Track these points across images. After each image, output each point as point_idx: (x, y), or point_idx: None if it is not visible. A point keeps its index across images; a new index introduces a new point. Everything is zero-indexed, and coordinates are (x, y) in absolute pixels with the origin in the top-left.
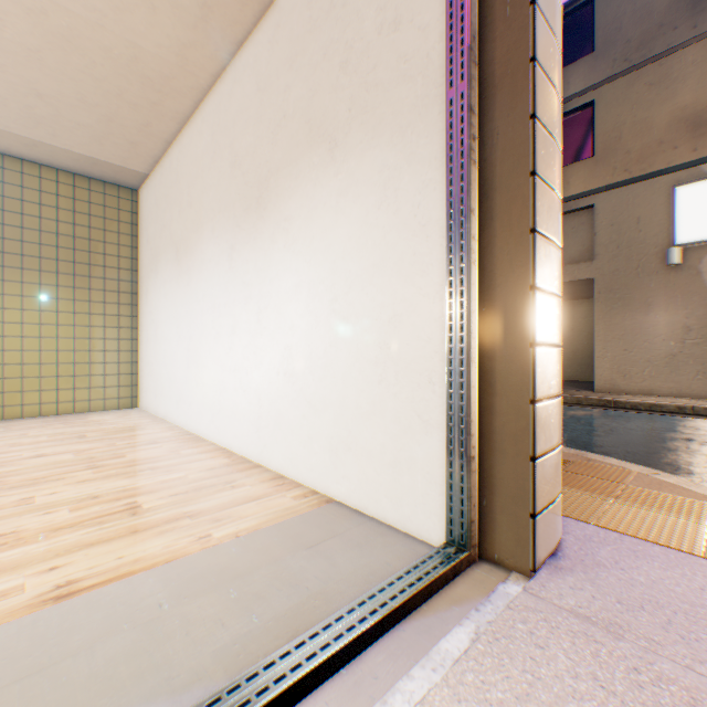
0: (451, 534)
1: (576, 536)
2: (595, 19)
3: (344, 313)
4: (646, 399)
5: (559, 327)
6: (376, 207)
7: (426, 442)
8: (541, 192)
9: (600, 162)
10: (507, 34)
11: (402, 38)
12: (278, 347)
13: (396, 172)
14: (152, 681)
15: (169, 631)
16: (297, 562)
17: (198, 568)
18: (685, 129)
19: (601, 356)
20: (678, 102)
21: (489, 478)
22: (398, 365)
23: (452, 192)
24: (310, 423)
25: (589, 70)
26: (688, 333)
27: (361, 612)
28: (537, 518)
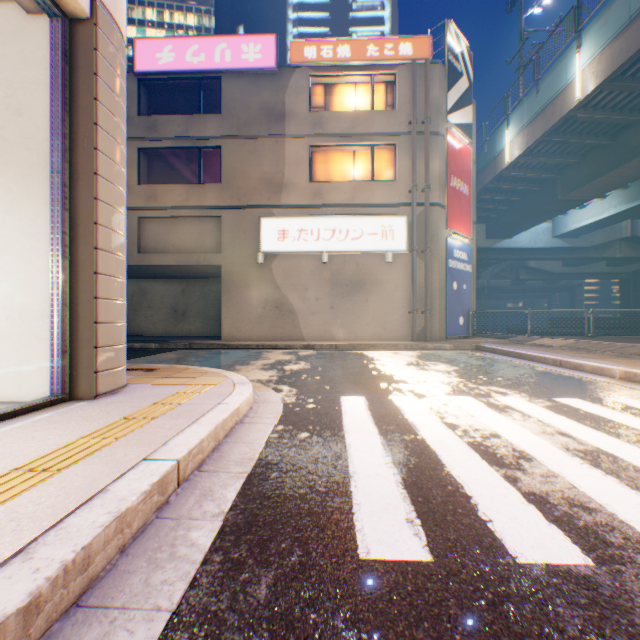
0: (55, 391)
1: (133, 388)
2: (223, 93)
3: None
4: (246, 342)
5: (120, 292)
6: (6, 212)
7: (42, 349)
8: (104, 232)
9: (226, 189)
10: (86, 156)
11: (26, 122)
12: None
13: (21, 197)
14: None
15: None
16: None
17: None
18: (267, 186)
19: (226, 317)
20: (264, 169)
21: (78, 361)
22: (23, 308)
23: (56, 221)
24: None
25: (220, 125)
26: (268, 303)
27: None
28: (100, 374)
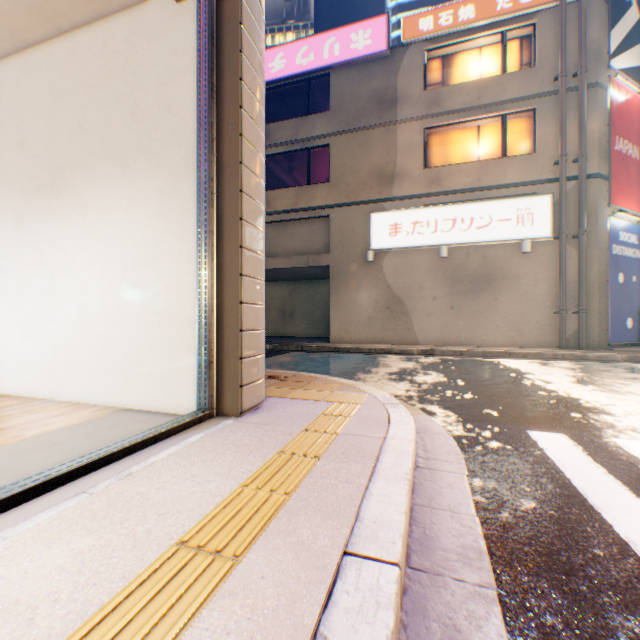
0: (202, 405)
1: (271, 402)
2: (331, 89)
3: (134, 281)
4: (356, 345)
5: (261, 295)
6: (158, 215)
7: (189, 358)
8: (247, 228)
9: (334, 188)
10: (231, 145)
11: (175, 119)
12: (75, 304)
13: (171, 198)
14: (15, 477)
15: (15, 466)
16: (102, 433)
17: (22, 446)
18: (376, 179)
19: (334, 318)
20: (373, 161)
21: (223, 373)
22: (172, 314)
23: (202, 220)
24: (106, 359)
25: (328, 122)
26: (378, 304)
27: (145, 434)
28: (244, 388)
